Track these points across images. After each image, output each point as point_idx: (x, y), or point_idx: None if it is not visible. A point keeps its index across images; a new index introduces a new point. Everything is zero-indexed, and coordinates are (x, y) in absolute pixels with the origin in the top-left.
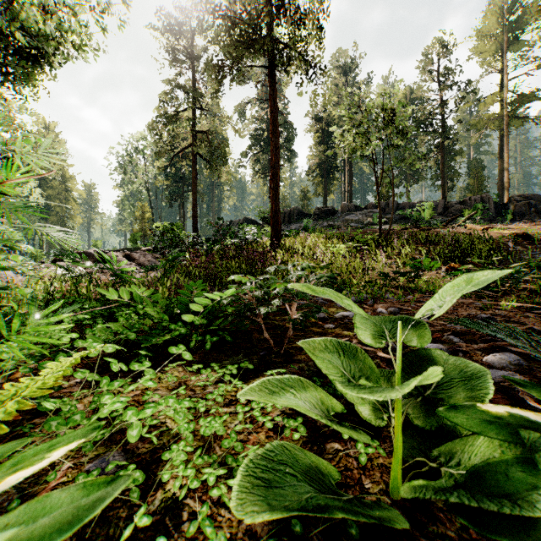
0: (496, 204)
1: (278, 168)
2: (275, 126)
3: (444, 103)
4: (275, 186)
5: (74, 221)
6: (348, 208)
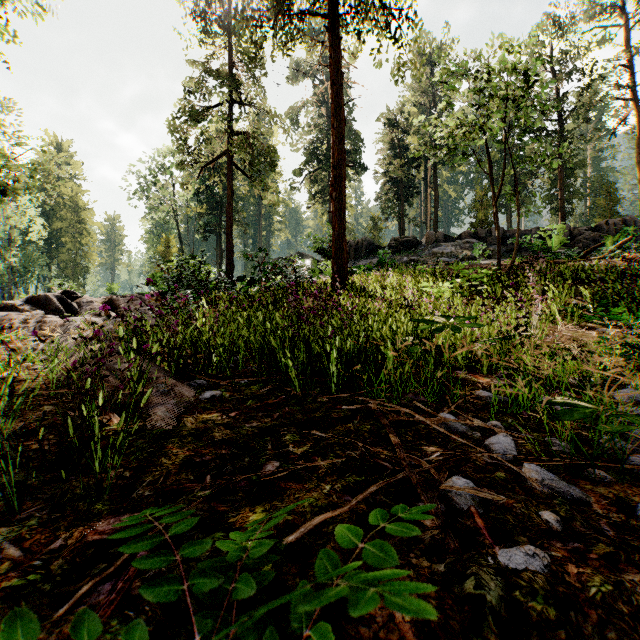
0: None
1: (343, 169)
2: (338, 105)
3: (565, 96)
4: (339, 195)
5: (90, 259)
6: (435, 238)
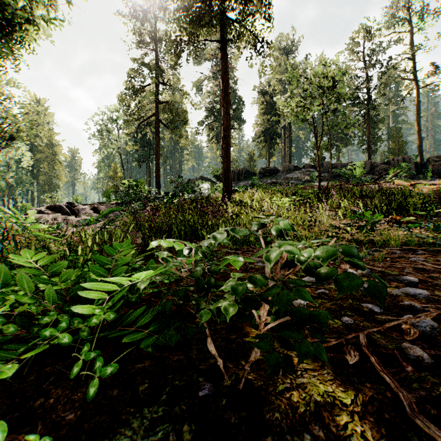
0: (416, 164)
1: (229, 131)
2: (226, 93)
3: (370, 78)
4: (227, 146)
5: (60, 179)
6: (288, 168)
